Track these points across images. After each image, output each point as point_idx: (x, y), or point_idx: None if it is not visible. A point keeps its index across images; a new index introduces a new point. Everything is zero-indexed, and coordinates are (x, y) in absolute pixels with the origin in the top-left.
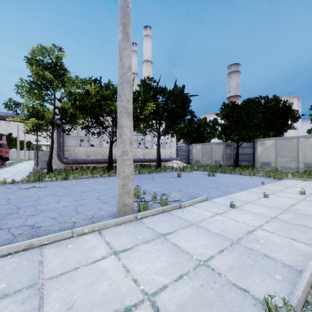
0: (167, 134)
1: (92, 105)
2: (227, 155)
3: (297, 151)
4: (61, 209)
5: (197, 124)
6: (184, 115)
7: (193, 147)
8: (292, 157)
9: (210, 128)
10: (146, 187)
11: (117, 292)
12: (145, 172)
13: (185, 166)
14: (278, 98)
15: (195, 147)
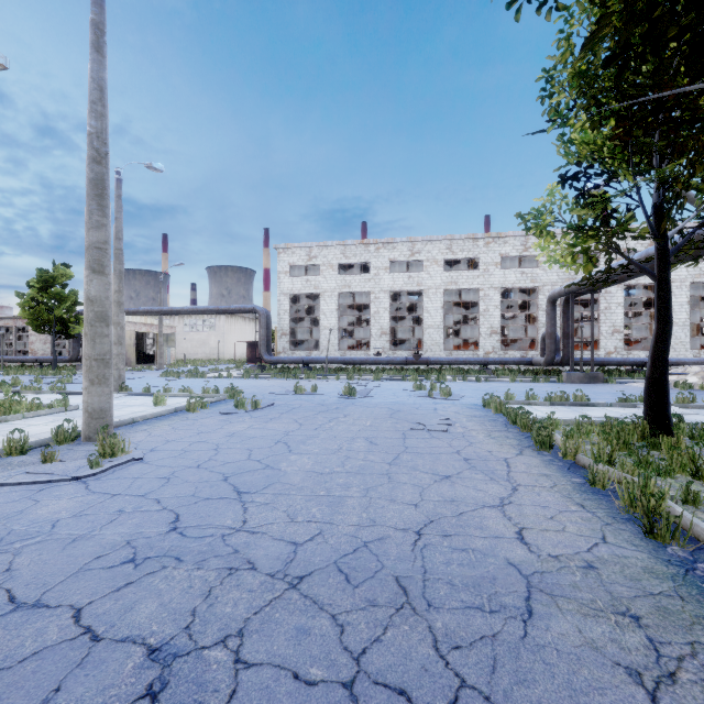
0: None
1: (621, 26)
2: None
3: None
4: (214, 426)
5: None
6: None
7: None
8: None
9: None
10: (123, 501)
11: (58, 423)
12: None
13: None
14: None
15: None
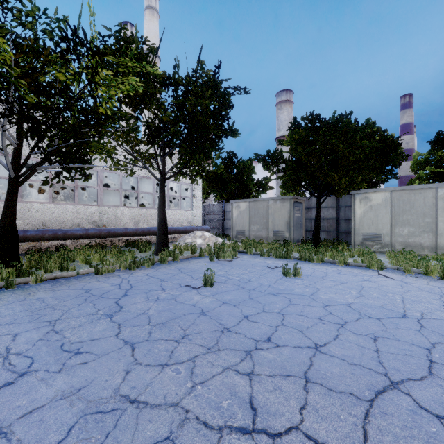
0: (183, 177)
1: None
2: (296, 220)
3: (434, 214)
4: None
5: (237, 168)
6: (219, 136)
7: (234, 207)
8: (424, 225)
9: (268, 169)
10: None
11: None
12: (119, 267)
13: (221, 245)
14: (375, 124)
15: (237, 207)
